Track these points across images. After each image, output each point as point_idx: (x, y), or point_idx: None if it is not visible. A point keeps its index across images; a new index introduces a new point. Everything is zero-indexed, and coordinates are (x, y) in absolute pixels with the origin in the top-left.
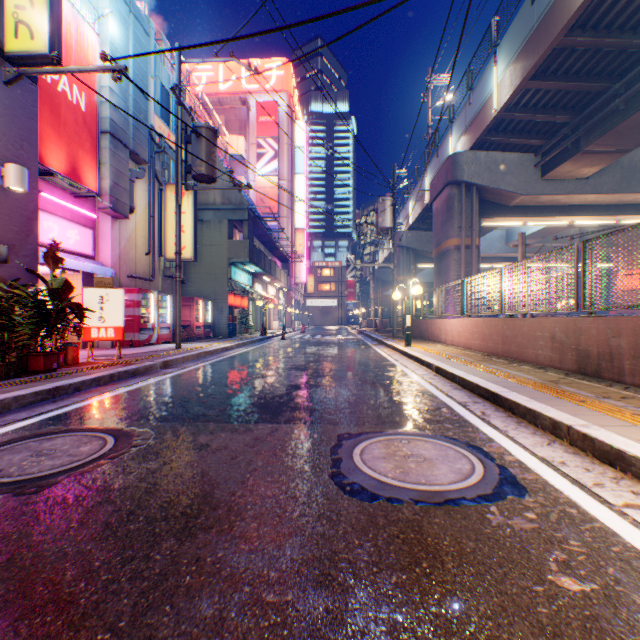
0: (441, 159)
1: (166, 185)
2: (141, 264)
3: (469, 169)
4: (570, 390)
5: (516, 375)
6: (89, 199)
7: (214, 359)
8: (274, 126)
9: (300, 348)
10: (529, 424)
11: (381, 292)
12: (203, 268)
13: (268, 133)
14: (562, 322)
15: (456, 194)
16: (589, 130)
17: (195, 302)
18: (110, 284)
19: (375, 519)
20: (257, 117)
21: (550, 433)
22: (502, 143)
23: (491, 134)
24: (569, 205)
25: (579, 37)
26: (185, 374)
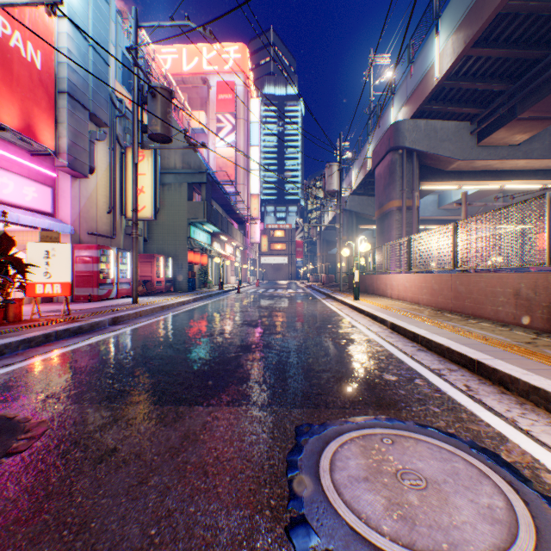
0: (383, 129)
1: (127, 148)
2: (102, 222)
3: (410, 136)
4: None
5: (483, 335)
6: (48, 158)
7: (168, 314)
8: (232, 103)
9: (254, 302)
10: (537, 407)
11: (326, 251)
12: (164, 227)
13: (226, 109)
14: (529, 277)
15: (398, 159)
16: (525, 97)
17: (156, 259)
18: (57, 238)
19: None
20: (216, 95)
21: None
22: (441, 111)
23: (431, 103)
24: (501, 170)
25: (523, 1)
26: (132, 331)
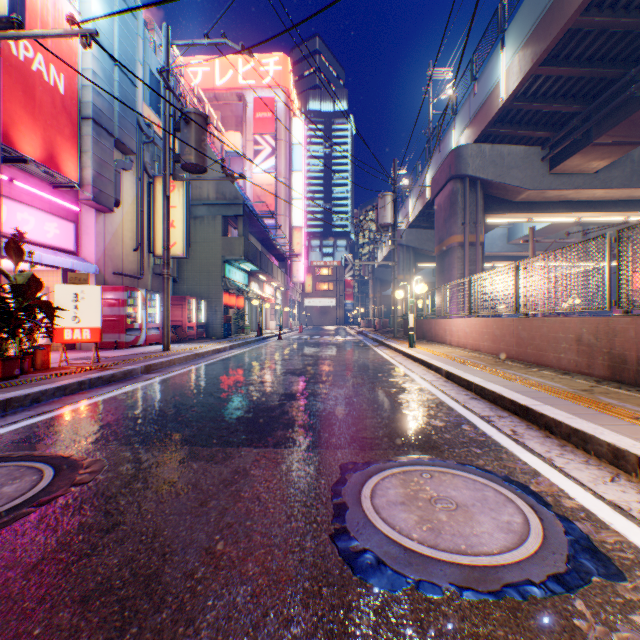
0: (443, 154)
1: (156, 178)
2: (128, 261)
3: (473, 163)
4: (613, 402)
5: (541, 382)
6: (70, 190)
7: (204, 362)
8: (271, 122)
9: (297, 350)
10: (576, 448)
11: (380, 292)
12: (196, 266)
13: (265, 129)
14: (591, 322)
15: (460, 189)
16: (601, 120)
17: (187, 301)
18: (86, 280)
19: (404, 632)
20: (254, 113)
21: (609, 463)
22: (508, 135)
23: (497, 126)
24: (576, 201)
25: (595, 17)
26: (168, 380)
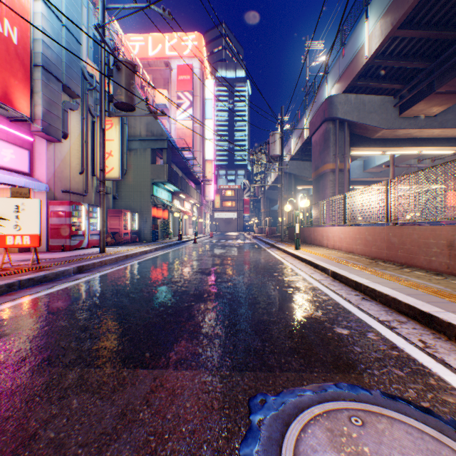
0: (318, 103)
1: (98, 117)
2: (75, 181)
3: (342, 108)
4: None
5: (423, 284)
6: (25, 124)
7: (131, 262)
8: (190, 83)
9: (207, 251)
10: None
11: (269, 207)
12: (131, 187)
13: (185, 88)
14: None
15: (331, 128)
16: (443, 73)
17: (123, 213)
18: (26, 194)
19: None
20: (177, 76)
21: None
22: (369, 87)
23: (360, 79)
24: (419, 138)
25: None
26: (94, 280)
